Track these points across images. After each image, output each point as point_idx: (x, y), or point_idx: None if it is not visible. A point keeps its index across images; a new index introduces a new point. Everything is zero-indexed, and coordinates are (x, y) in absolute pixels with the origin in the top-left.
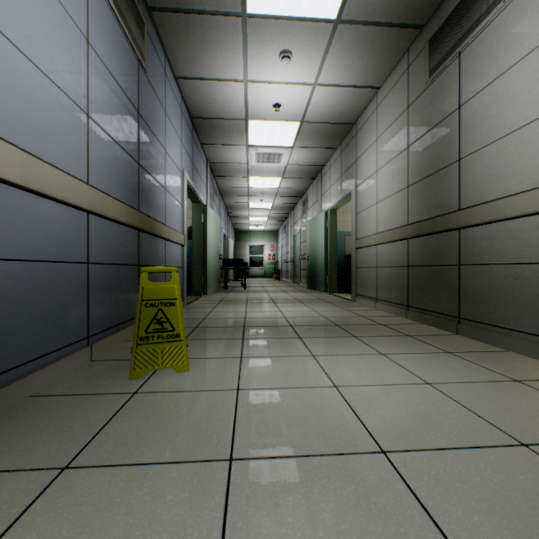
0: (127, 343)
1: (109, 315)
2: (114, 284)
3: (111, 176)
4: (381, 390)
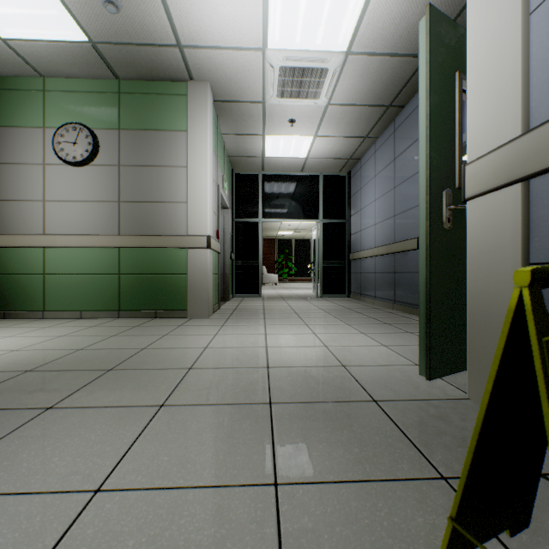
0: None
1: None
2: None
3: None
4: (37, 476)
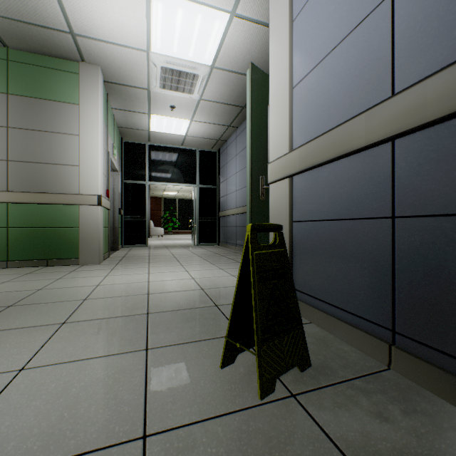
0: None
1: None
2: None
3: None
4: None
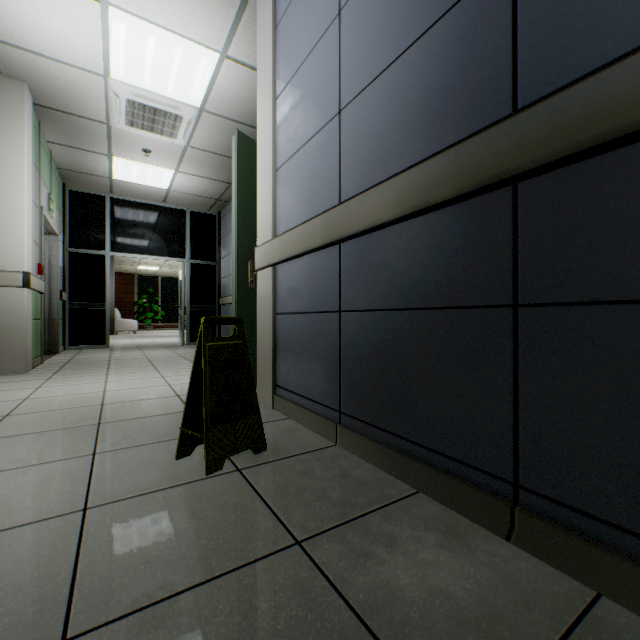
0: (395, 484)
1: (379, 403)
2: (390, 348)
3: (383, 145)
4: None
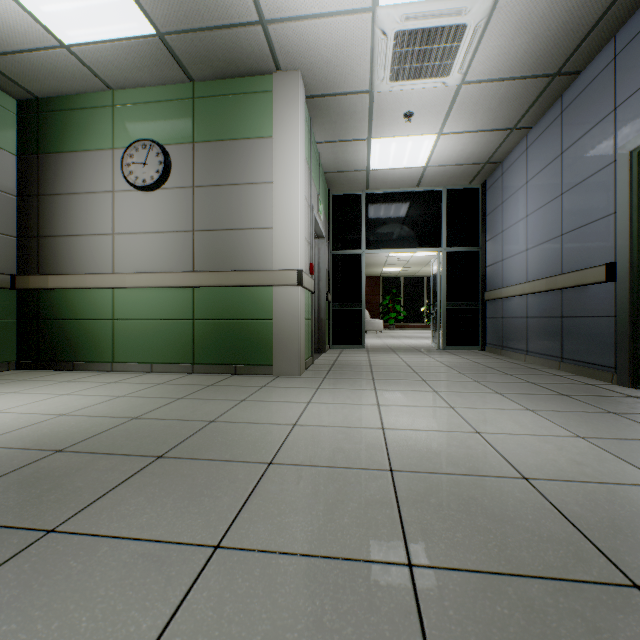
0: None
1: None
2: None
3: None
4: None
